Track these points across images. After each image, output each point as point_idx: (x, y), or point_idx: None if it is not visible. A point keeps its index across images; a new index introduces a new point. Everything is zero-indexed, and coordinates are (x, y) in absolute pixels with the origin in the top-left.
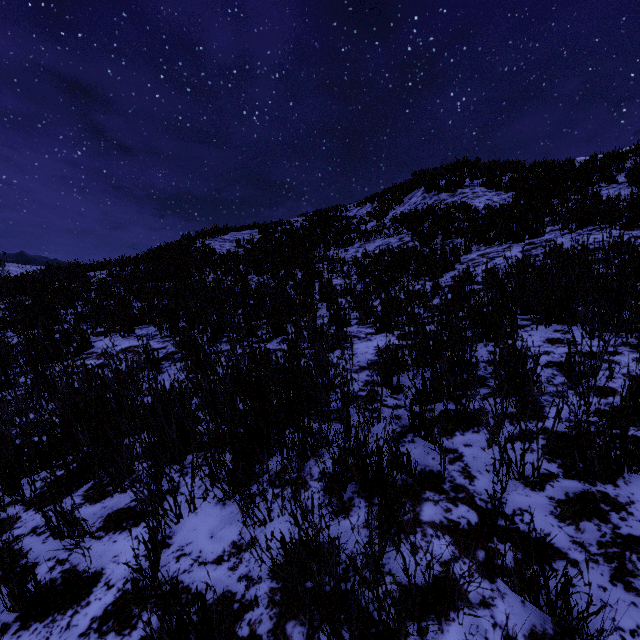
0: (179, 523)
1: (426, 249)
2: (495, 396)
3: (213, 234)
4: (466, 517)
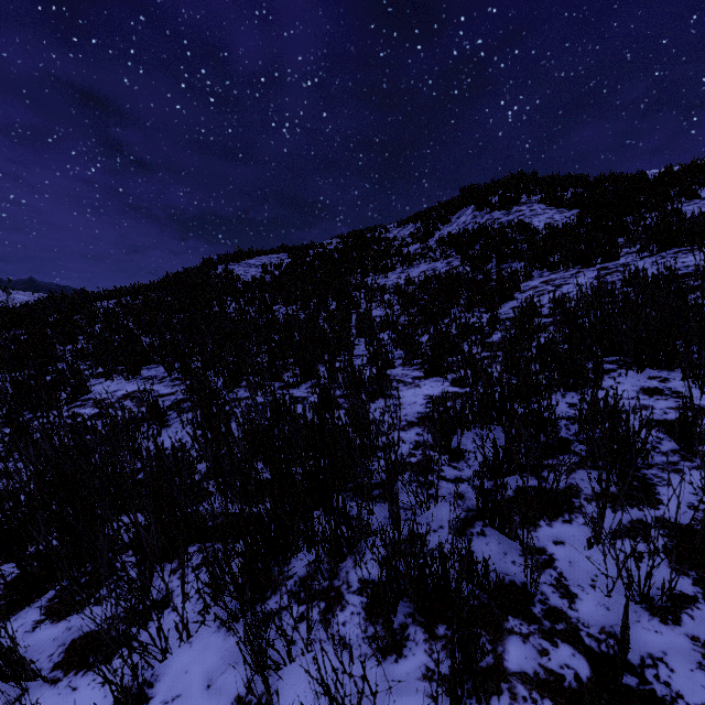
0: (166, 660)
1: (479, 275)
2: (586, 467)
3: (237, 258)
4: (572, 666)
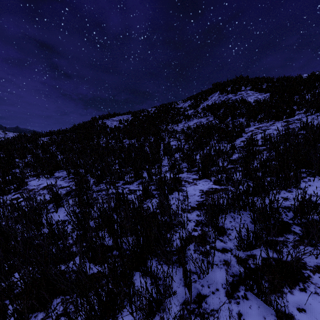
0: None
1: (223, 125)
2: (304, 244)
3: (107, 117)
4: None
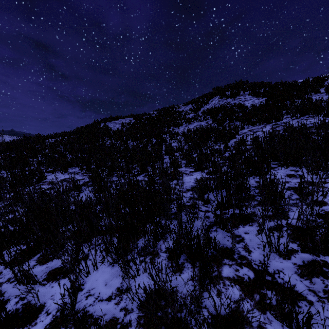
0: (88, 276)
1: (220, 127)
2: (260, 205)
3: (110, 120)
4: (247, 274)
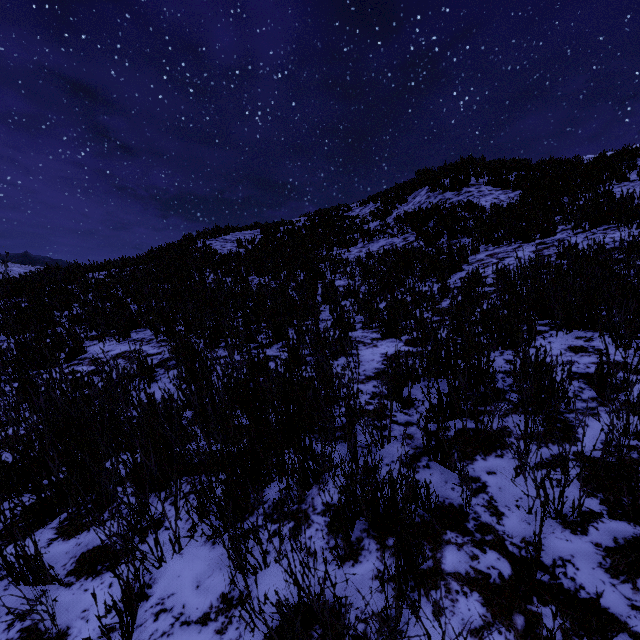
0: (161, 567)
1: (432, 249)
2: (517, 413)
3: (214, 234)
4: (497, 567)
